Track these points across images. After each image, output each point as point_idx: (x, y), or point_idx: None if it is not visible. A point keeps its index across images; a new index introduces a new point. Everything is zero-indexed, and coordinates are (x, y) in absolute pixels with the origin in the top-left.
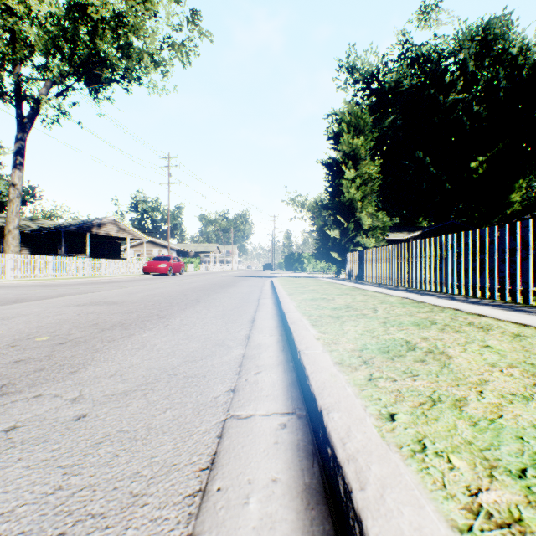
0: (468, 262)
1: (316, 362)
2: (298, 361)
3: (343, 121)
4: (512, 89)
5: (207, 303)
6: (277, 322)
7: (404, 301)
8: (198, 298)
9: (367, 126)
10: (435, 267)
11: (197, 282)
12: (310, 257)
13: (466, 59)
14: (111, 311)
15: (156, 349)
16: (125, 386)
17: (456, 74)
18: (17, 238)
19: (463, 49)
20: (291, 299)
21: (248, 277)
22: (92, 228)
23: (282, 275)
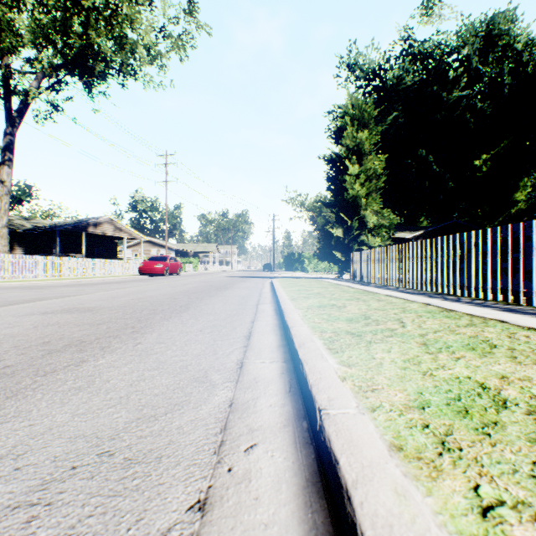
0: (497, 262)
1: (354, 443)
2: (318, 428)
3: (347, 114)
4: (516, 85)
5: (197, 310)
6: (279, 337)
7: (430, 309)
8: (189, 303)
9: (371, 120)
10: (455, 268)
11: (192, 284)
12: (310, 257)
13: (469, 55)
14: (79, 321)
15: (104, 390)
16: (4, 492)
17: (460, 71)
18: (5, 237)
19: (467, 45)
20: (294, 306)
21: (247, 278)
22: (88, 227)
23: (282, 276)
